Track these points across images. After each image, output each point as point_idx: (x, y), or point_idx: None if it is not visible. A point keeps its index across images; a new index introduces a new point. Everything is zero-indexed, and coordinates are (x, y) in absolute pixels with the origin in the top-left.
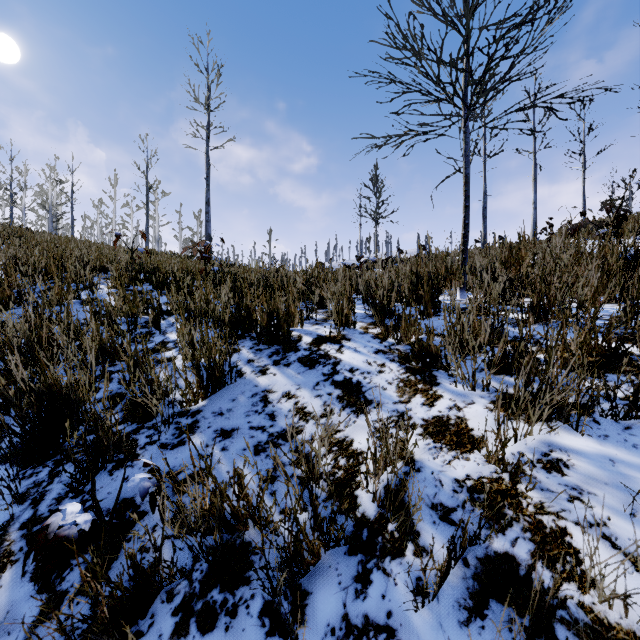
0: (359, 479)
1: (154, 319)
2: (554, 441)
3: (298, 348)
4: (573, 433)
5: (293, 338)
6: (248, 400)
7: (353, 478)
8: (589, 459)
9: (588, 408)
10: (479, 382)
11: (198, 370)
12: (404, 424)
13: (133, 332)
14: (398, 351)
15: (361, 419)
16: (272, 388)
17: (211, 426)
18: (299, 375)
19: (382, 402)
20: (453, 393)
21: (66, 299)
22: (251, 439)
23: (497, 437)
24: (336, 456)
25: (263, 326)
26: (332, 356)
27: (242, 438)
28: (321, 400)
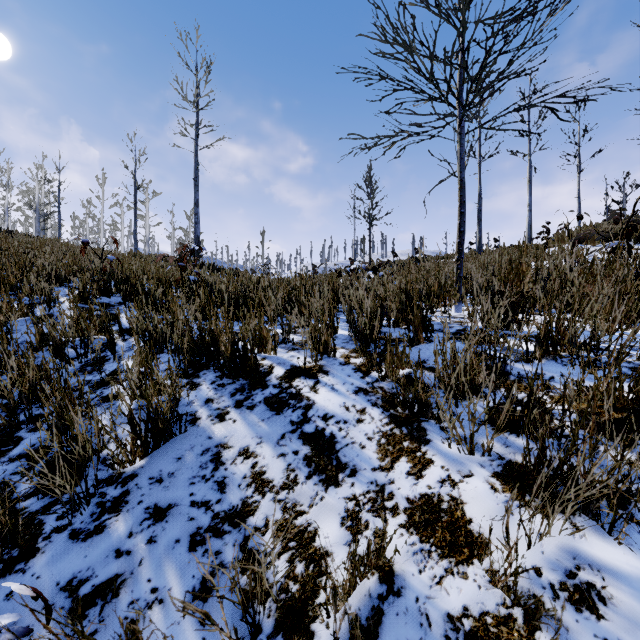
0: (319, 602)
1: (110, 342)
2: (580, 549)
3: (266, 384)
4: (605, 538)
5: (263, 369)
6: (196, 459)
7: (311, 599)
8: (633, 588)
9: (624, 502)
10: (478, 441)
11: (132, 425)
12: (383, 506)
13: (83, 358)
14: (382, 390)
15: (330, 494)
16: (228, 441)
17: (143, 500)
18: (263, 423)
19: (358, 467)
20: (446, 457)
21: (17, 316)
22: (189, 523)
23: (506, 558)
24: (292, 558)
25: (227, 357)
26: (304, 396)
27: (178, 521)
28: (284, 462)
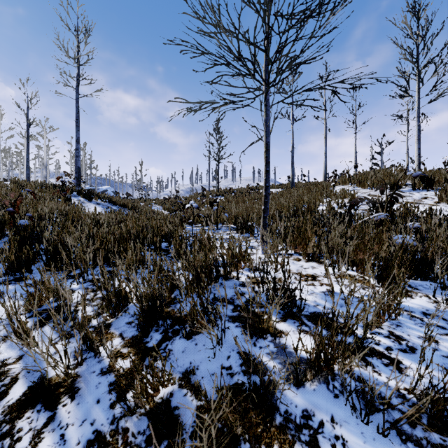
0: None
1: None
2: None
3: None
4: None
5: None
6: None
7: None
8: None
9: None
10: None
11: None
12: None
13: None
14: (123, 440)
15: None
16: None
17: None
18: None
19: None
20: None
21: None
22: None
23: None
24: None
25: None
26: None
27: None
28: None
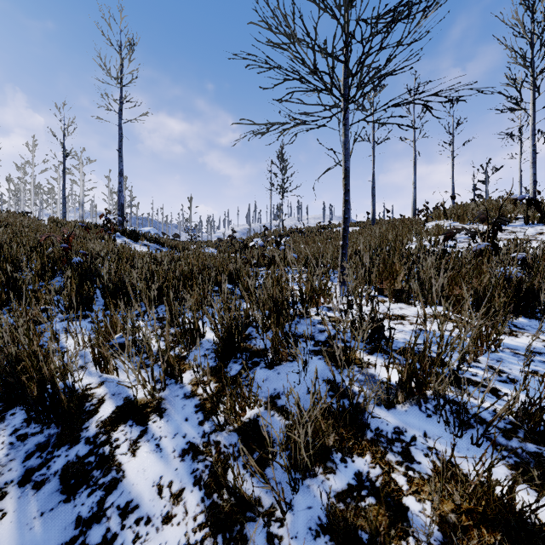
0: None
1: None
2: None
3: (79, 436)
4: None
5: (88, 406)
6: None
7: None
8: None
9: None
10: None
11: None
12: None
13: None
14: (216, 450)
15: None
16: None
17: None
18: (39, 521)
19: None
20: None
21: None
22: None
23: None
24: None
25: (33, 399)
26: (116, 463)
27: None
28: None
